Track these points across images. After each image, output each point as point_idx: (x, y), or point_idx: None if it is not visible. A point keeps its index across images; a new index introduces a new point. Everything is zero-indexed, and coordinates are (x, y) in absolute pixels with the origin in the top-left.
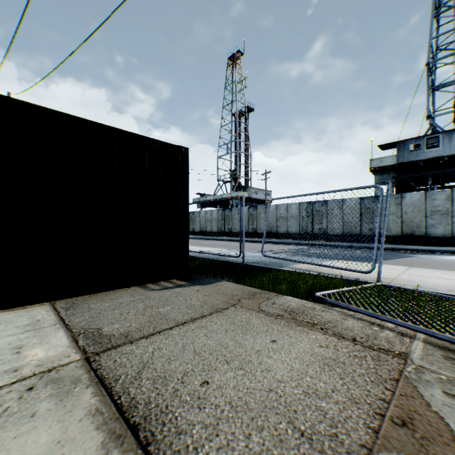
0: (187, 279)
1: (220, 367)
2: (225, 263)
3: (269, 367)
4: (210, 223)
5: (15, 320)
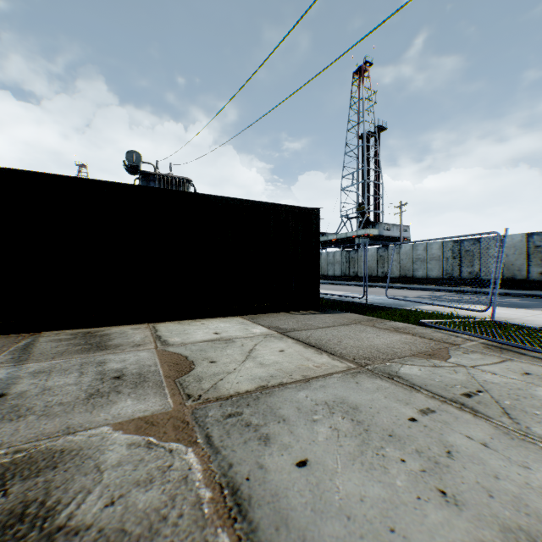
0: (319, 310)
1: (346, 339)
2: (349, 303)
3: (372, 341)
4: (332, 266)
5: (230, 321)
